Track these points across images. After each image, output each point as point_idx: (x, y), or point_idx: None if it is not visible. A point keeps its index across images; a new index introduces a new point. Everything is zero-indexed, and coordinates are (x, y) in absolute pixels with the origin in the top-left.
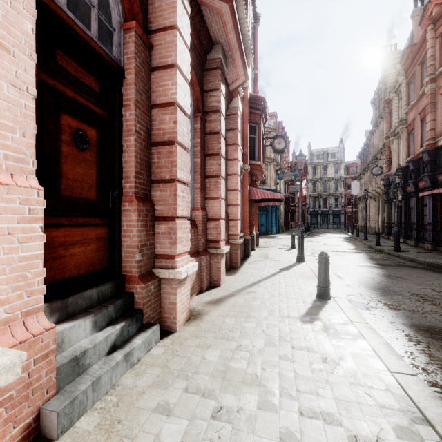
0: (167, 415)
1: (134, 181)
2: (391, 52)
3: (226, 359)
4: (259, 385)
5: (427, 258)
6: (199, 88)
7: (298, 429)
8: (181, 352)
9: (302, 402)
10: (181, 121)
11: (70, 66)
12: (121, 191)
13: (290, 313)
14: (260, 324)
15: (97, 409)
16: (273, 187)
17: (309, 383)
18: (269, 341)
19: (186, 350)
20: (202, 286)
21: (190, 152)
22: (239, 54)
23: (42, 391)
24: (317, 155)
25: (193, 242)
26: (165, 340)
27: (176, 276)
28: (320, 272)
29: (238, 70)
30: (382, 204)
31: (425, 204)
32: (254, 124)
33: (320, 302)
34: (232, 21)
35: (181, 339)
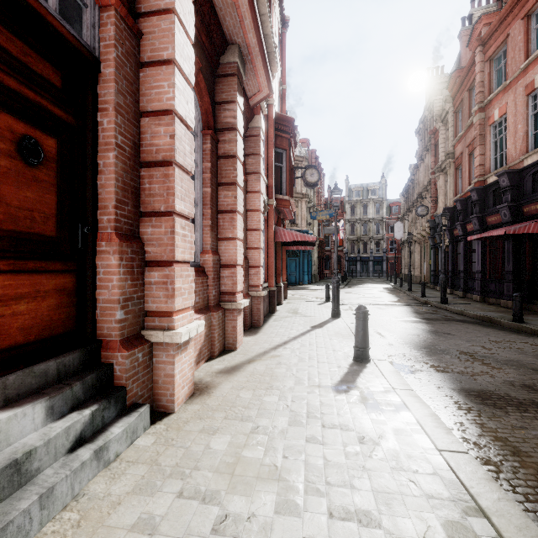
0: (150, 534)
1: (114, 212)
2: (438, 75)
3: (237, 447)
4: (278, 479)
5: (475, 311)
6: (209, 98)
7: None
8: (178, 441)
9: (333, 498)
10: (182, 136)
11: (13, 45)
12: (95, 226)
13: (321, 381)
14: (283, 397)
15: (47, 534)
16: (304, 228)
17: (342, 472)
18: (294, 419)
19: (186, 437)
20: (213, 351)
21: (197, 179)
22: (260, 60)
23: None
24: (356, 192)
25: (201, 295)
26: (158, 425)
27: (174, 340)
28: (357, 330)
29: (260, 79)
30: (427, 249)
31: (473, 250)
32: (281, 150)
33: (357, 366)
34: (251, 16)
35: (180, 422)
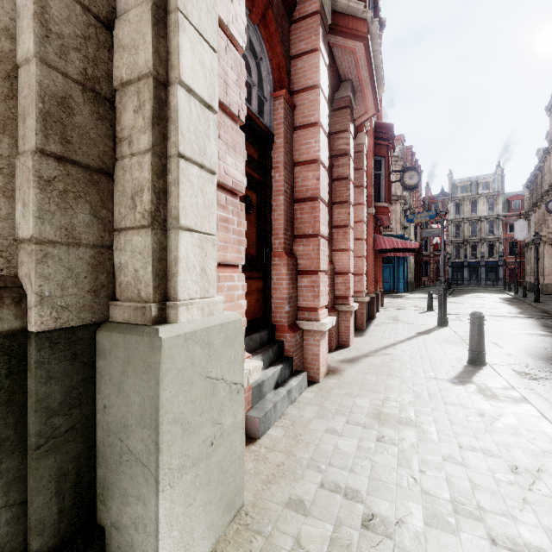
0: (338, 435)
1: (283, 237)
2: None
3: (377, 406)
4: (415, 425)
5: None
6: None
7: (458, 456)
8: (331, 397)
9: (461, 440)
10: (323, 177)
11: None
12: (271, 247)
13: (437, 375)
14: (404, 382)
15: (278, 426)
16: (399, 232)
17: (466, 429)
18: (418, 396)
19: (335, 396)
20: (331, 345)
21: None
22: (370, 88)
23: (246, 402)
24: (461, 187)
25: None
26: (311, 387)
27: (320, 328)
28: (472, 334)
29: (367, 103)
30: None
31: None
32: (379, 158)
33: (472, 368)
34: (365, 57)
35: (327, 388)
